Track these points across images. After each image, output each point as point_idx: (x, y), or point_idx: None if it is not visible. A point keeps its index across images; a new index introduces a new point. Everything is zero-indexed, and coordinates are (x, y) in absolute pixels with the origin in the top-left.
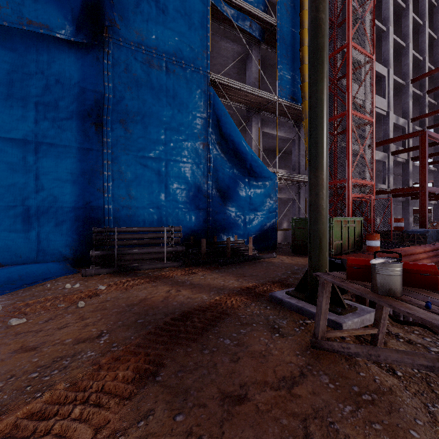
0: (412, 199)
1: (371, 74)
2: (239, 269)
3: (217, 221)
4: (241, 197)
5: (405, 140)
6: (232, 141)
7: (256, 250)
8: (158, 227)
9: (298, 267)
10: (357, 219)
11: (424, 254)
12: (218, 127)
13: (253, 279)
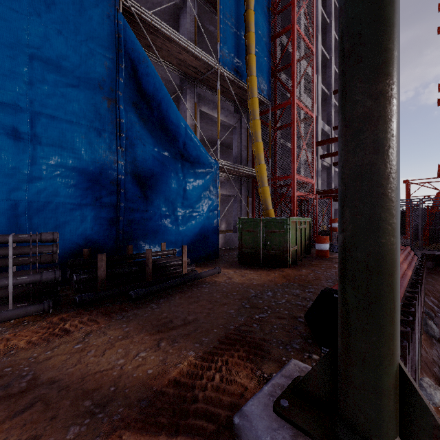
0: (334, 201)
1: (311, 67)
2: (164, 306)
3: (133, 222)
4: (170, 187)
5: (329, 146)
6: (157, 104)
7: (192, 261)
8: (1, 235)
9: (255, 290)
10: (308, 220)
11: (405, 263)
12: (135, 80)
13: (189, 337)
